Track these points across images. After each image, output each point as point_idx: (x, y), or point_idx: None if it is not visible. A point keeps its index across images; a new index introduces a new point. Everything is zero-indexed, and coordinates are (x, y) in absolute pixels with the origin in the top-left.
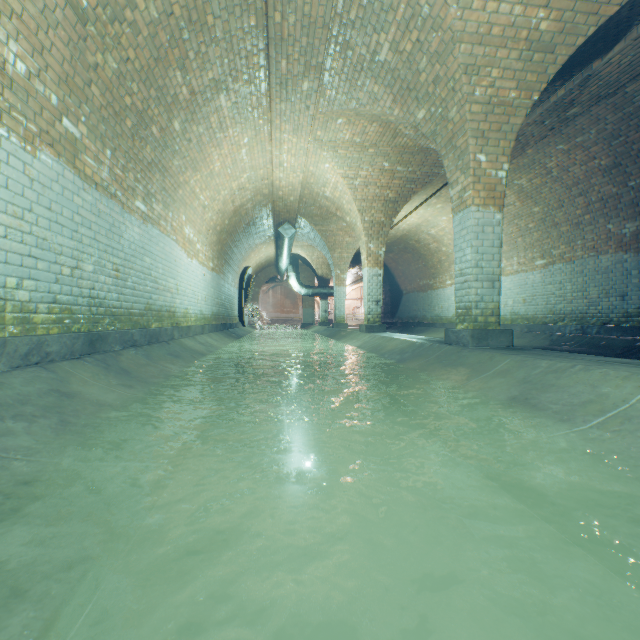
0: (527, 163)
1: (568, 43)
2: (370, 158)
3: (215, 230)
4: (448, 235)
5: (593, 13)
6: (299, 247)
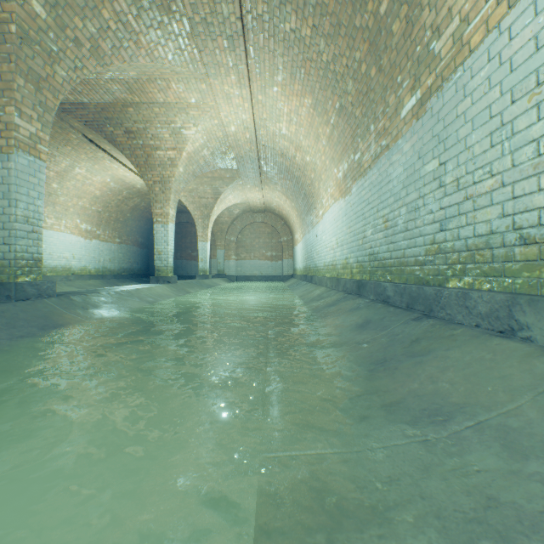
0: None
1: None
2: None
3: None
4: None
5: None
6: None
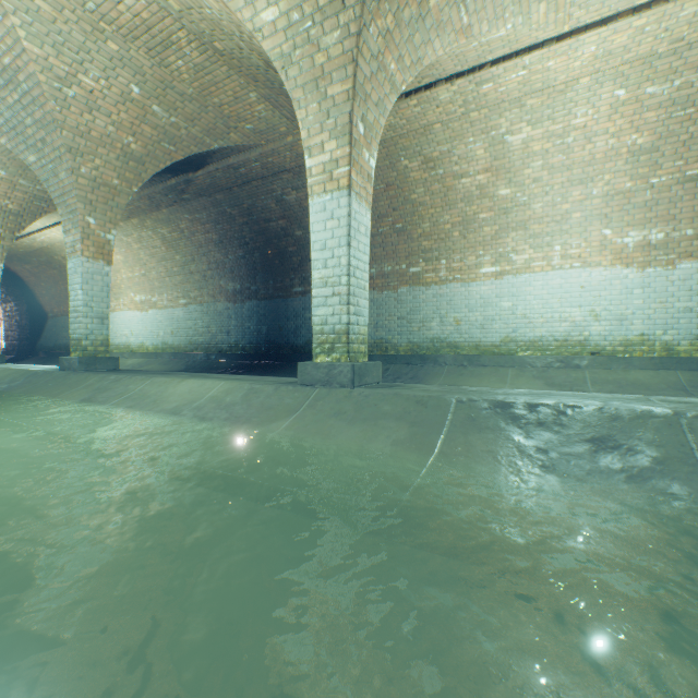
0: (166, 219)
1: (155, 164)
2: None
3: None
4: None
5: (169, 154)
6: None
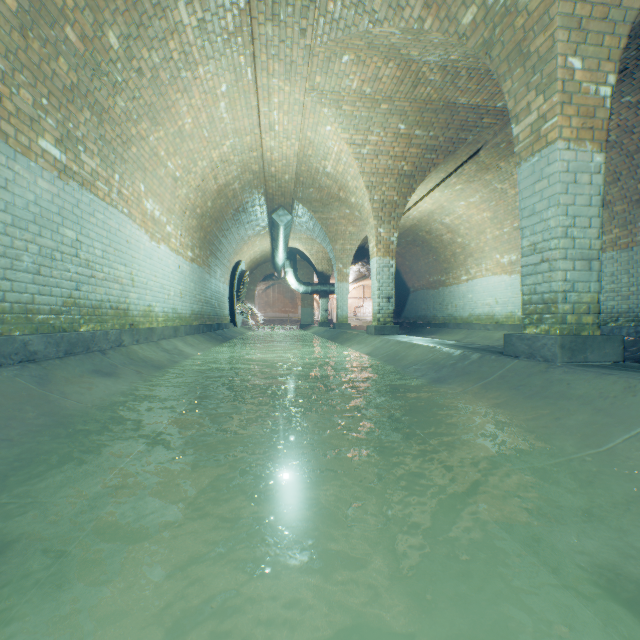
0: None
1: None
2: (382, 117)
3: (194, 212)
4: (465, 224)
5: None
6: (297, 240)
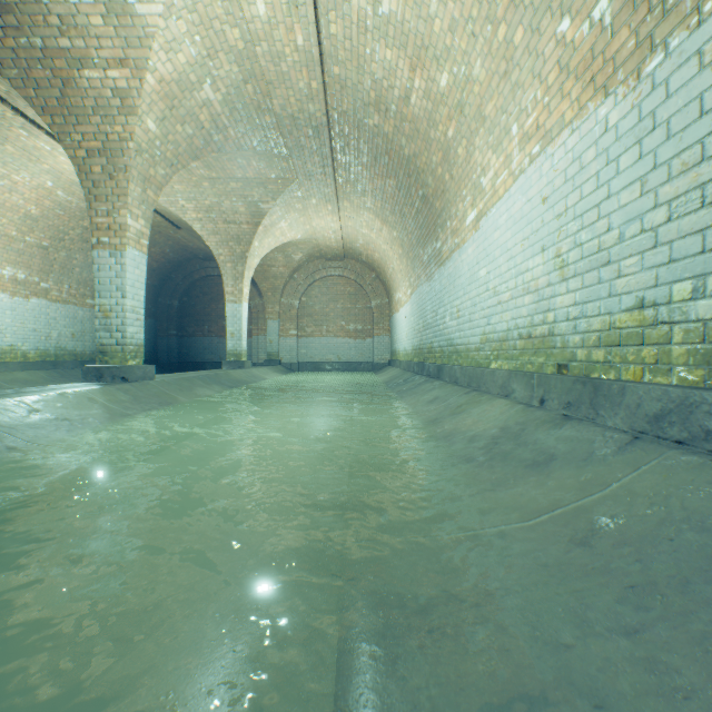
0: None
1: None
2: None
3: None
4: None
5: None
6: None
